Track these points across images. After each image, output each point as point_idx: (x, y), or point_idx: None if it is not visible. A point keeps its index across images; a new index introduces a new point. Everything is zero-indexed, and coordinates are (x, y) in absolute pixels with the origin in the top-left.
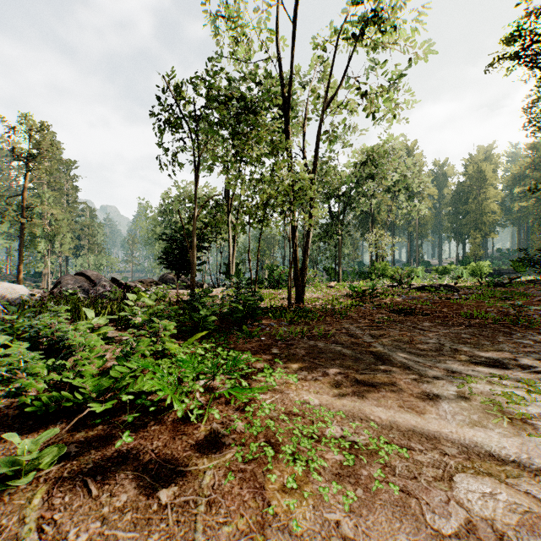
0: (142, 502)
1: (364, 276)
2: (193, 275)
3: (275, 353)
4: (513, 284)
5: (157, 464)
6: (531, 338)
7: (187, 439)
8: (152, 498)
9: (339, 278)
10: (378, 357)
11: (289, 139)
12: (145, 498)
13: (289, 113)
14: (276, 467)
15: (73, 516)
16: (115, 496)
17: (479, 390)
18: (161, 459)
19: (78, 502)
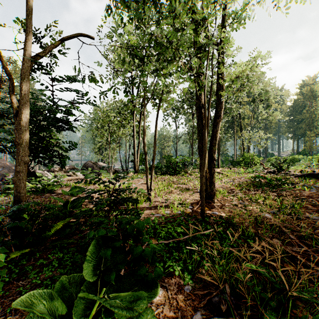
0: None
1: (235, 163)
2: (19, 169)
3: None
4: None
5: None
6: None
7: None
8: None
9: (218, 165)
10: None
11: None
12: None
13: None
14: None
15: None
16: None
17: None
18: None
19: None
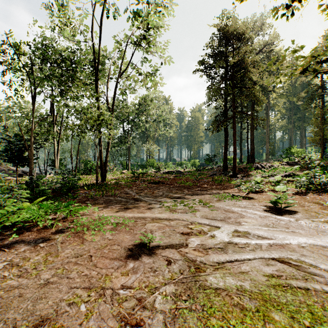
0: (33, 248)
1: (143, 167)
2: (32, 166)
3: (88, 203)
4: (204, 170)
5: (35, 240)
6: (195, 189)
7: (47, 233)
8: (37, 247)
9: (129, 168)
10: (136, 200)
11: (97, 89)
12: (33, 247)
13: (97, 75)
14: (88, 232)
15: (1, 256)
16: (18, 249)
17: (167, 205)
18: (36, 239)
19: (1, 254)
